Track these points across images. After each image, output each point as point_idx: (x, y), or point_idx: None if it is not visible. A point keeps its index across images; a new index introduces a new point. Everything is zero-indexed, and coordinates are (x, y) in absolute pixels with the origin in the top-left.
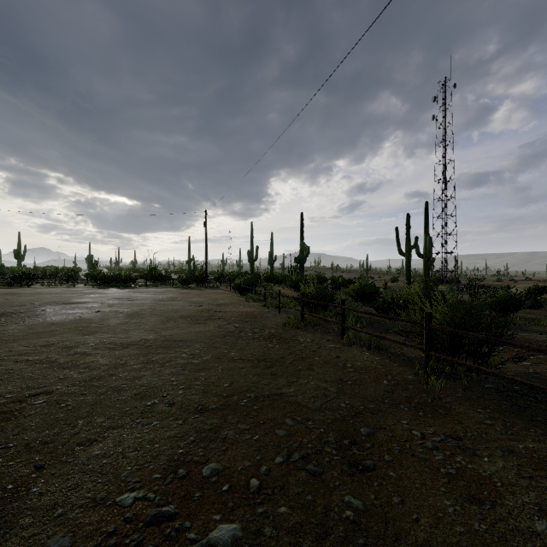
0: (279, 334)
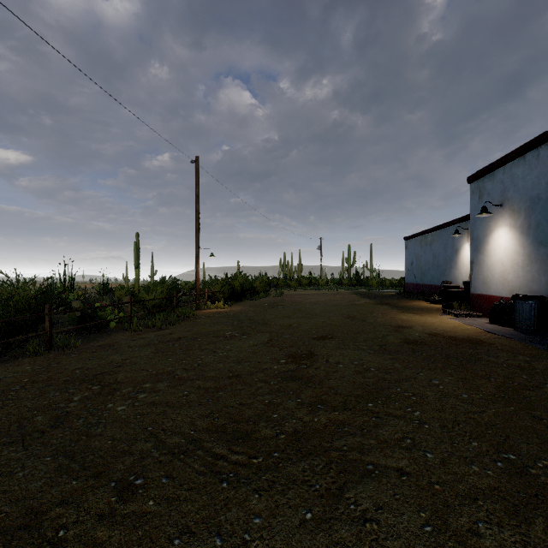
0: None
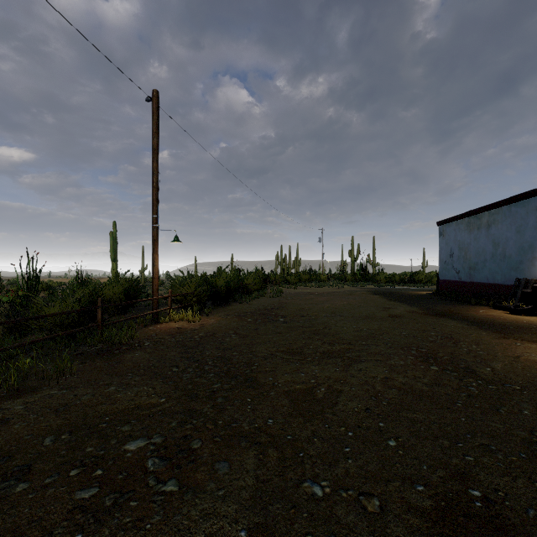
0: None
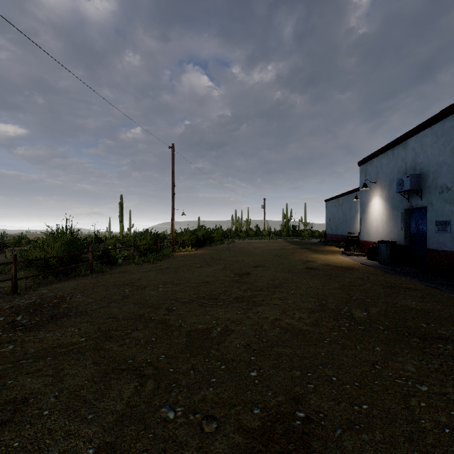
0: (4, 314)
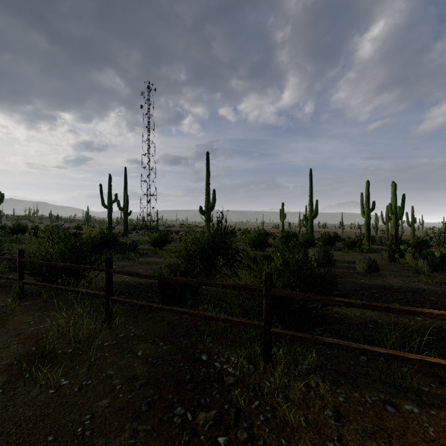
0: None
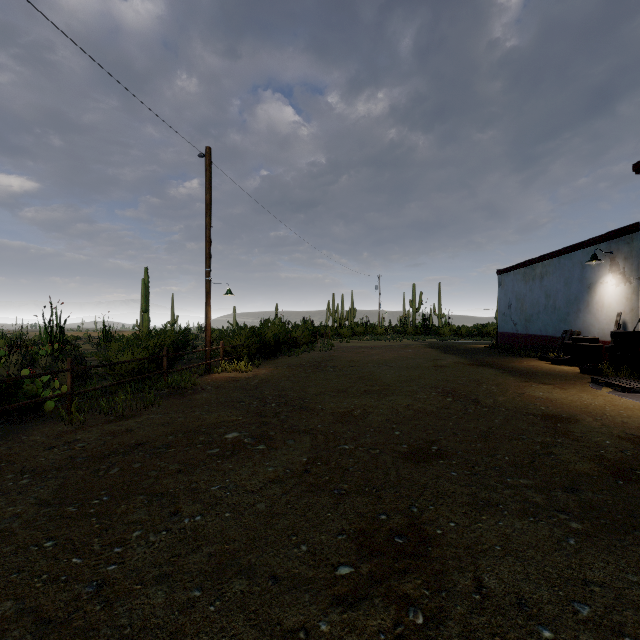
0: None
